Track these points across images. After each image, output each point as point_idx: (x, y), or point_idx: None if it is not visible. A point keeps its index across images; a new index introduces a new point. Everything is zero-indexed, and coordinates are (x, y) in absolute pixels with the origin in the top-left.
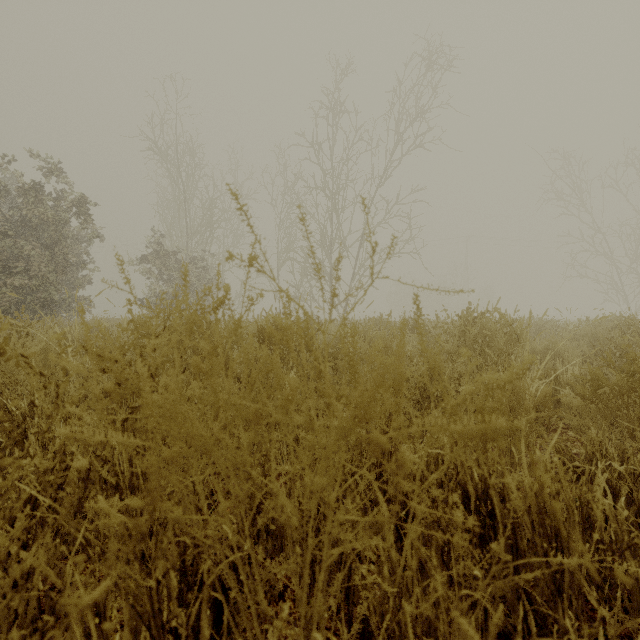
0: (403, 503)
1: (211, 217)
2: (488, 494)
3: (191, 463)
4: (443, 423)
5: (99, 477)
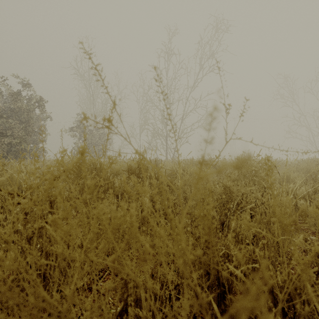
0: (222, 291)
1: (106, 108)
2: (289, 295)
3: (70, 280)
4: (295, 281)
5: (26, 263)
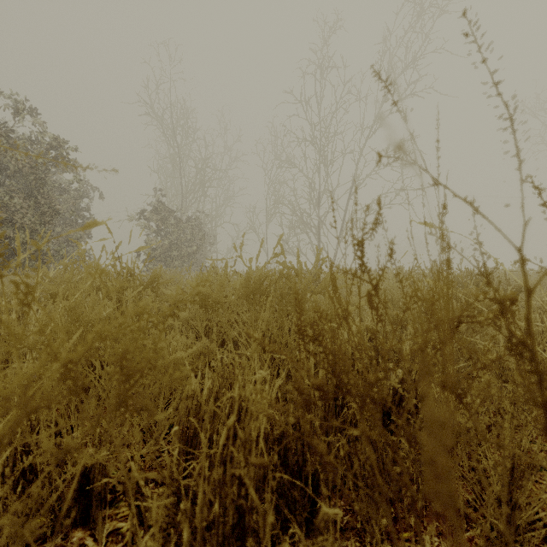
0: None
1: (204, 176)
2: None
3: None
4: None
5: None
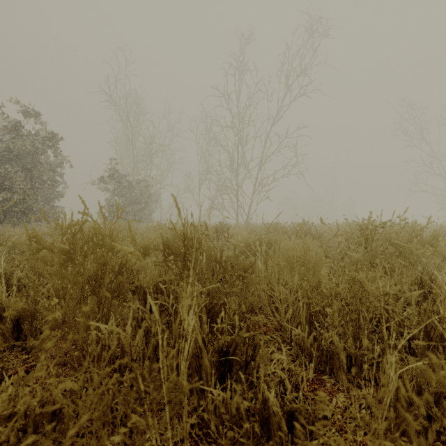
0: None
1: (151, 149)
2: None
3: None
4: None
5: None
